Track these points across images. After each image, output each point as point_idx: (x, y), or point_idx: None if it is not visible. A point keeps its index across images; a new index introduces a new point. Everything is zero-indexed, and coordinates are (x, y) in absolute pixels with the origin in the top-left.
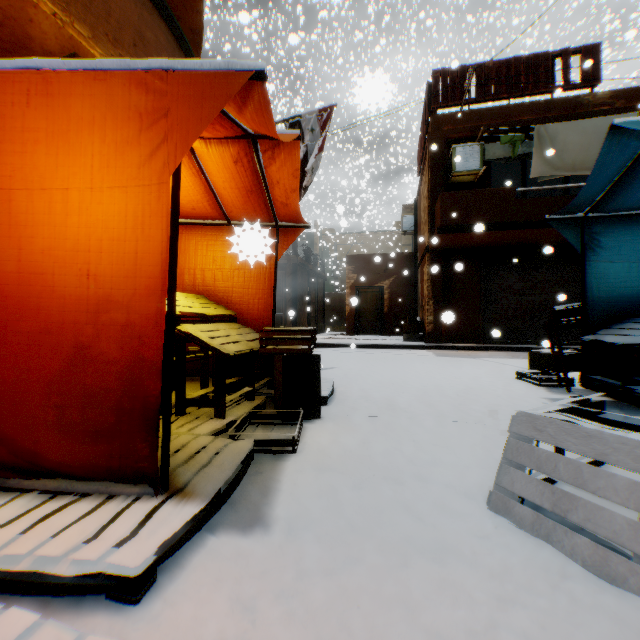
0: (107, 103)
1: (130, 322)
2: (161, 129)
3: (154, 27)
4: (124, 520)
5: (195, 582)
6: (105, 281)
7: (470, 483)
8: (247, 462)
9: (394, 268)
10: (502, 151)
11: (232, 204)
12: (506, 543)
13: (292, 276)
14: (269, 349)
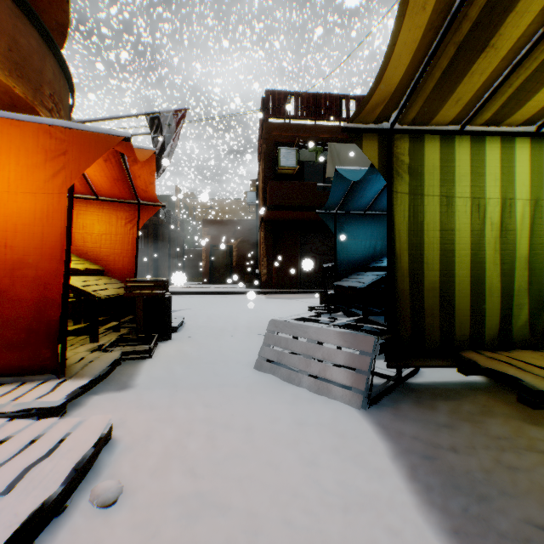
0: (22, 140)
1: (39, 276)
2: (62, 161)
3: (28, 34)
4: (41, 389)
5: (91, 410)
6: (20, 250)
7: (251, 360)
8: (118, 362)
9: (241, 231)
10: (310, 156)
11: (102, 186)
12: (256, 378)
13: (154, 235)
14: (133, 294)
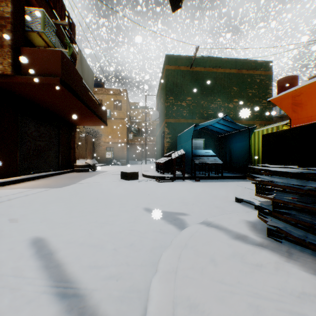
0: None
1: None
2: None
3: None
4: None
5: None
6: None
7: None
8: None
9: None
10: (57, 43)
11: None
12: None
13: None
14: None
